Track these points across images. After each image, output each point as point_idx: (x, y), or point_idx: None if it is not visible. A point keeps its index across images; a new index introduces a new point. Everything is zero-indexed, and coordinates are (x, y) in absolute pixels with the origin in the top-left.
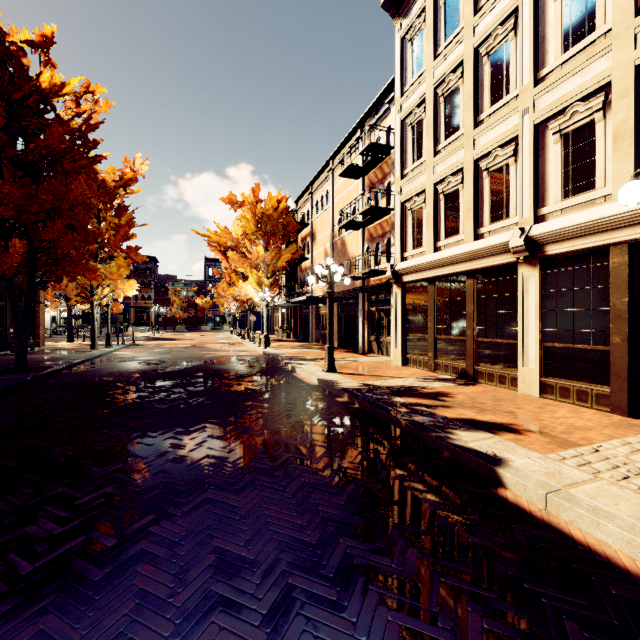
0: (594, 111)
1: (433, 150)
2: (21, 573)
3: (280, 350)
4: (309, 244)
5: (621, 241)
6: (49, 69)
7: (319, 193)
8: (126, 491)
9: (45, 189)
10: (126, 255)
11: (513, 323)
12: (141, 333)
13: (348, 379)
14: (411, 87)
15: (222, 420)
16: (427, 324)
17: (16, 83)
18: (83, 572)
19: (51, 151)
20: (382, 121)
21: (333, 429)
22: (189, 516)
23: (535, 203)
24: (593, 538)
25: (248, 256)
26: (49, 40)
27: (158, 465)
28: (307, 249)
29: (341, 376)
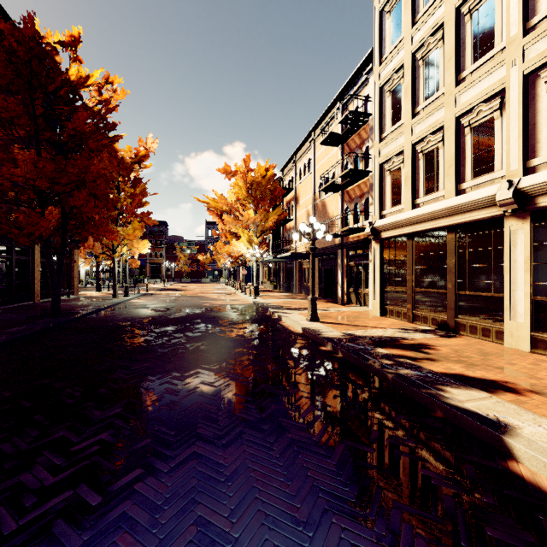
0: None
1: (412, 112)
2: (3, 532)
3: (268, 300)
4: (293, 207)
5: None
6: (76, 63)
7: (302, 161)
8: (119, 439)
9: (72, 164)
10: (140, 219)
11: (498, 276)
12: (154, 284)
13: (330, 328)
14: (389, 55)
15: (214, 366)
16: (405, 277)
17: (51, 77)
18: (62, 537)
19: (77, 132)
20: (360, 92)
21: (318, 379)
22: (175, 473)
23: (524, 155)
24: None
25: (240, 218)
26: (76, 40)
27: (152, 411)
28: (291, 211)
29: (323, 325)
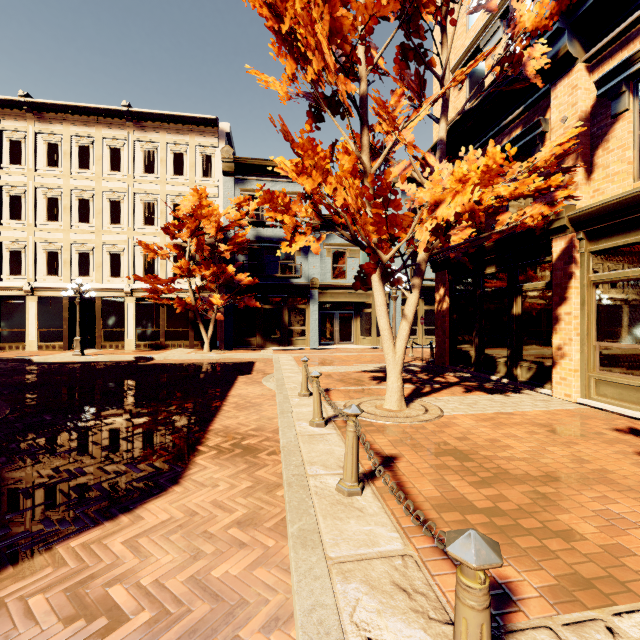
0: (59, 249)
1: None
2: None
3: None
4: None
5: (67, 296)
6: None
7: None
8: None
9: None
10: None
11: (24, 322)
12: None
13: None
14: None
15: None
16: None
17: None
18: None
19: None
20: None
21: None
22: None
23: (36, 273)
24: (55, 361)
25: None
26: None
27: None
28: None
29: None
